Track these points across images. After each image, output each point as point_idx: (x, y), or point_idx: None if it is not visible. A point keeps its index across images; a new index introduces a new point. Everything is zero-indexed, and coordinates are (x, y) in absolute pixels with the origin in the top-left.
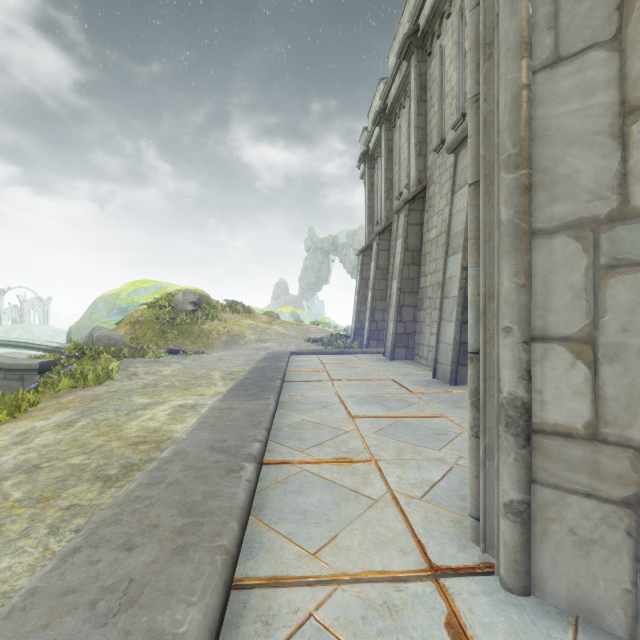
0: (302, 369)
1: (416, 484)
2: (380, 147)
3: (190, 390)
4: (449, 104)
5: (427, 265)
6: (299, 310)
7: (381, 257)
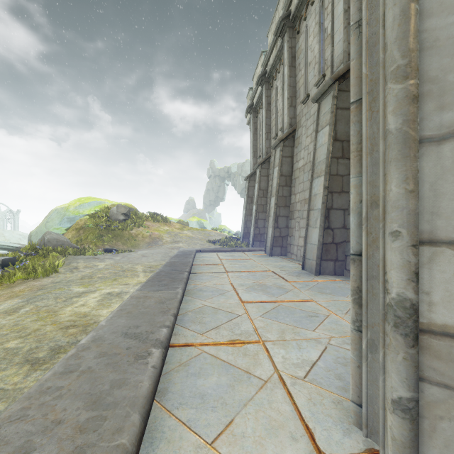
0: (204, 263)
1: (298, 364)
2: (261, 101)
3: (118, 280)
4: (313, 68)
5: (296, 186)
6: (203, 220)
7: (262, 181)
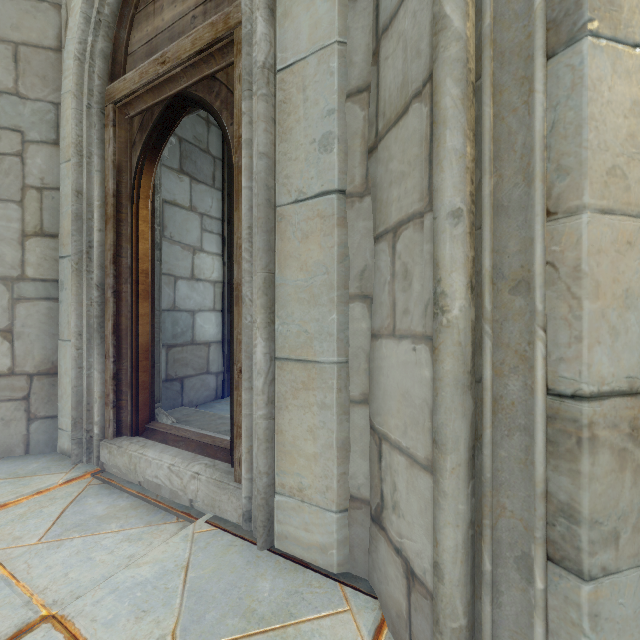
0: None
1: None
2: None
3: None
4: None
5: None
6: None
7: None
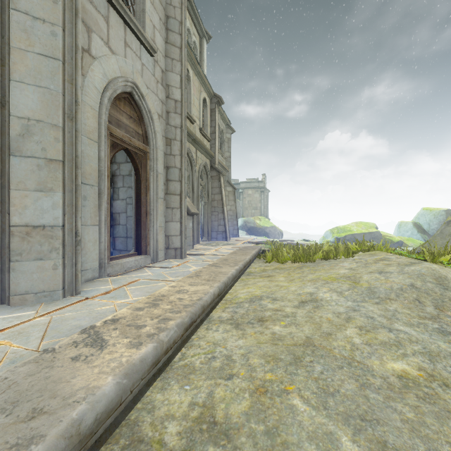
0: None
1: (16, 317)
2: None
3: None
4: None
5: None
6: None
7: None
